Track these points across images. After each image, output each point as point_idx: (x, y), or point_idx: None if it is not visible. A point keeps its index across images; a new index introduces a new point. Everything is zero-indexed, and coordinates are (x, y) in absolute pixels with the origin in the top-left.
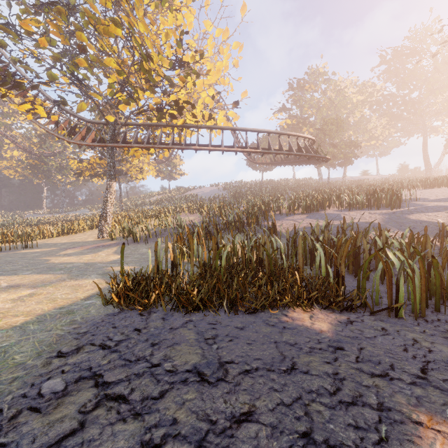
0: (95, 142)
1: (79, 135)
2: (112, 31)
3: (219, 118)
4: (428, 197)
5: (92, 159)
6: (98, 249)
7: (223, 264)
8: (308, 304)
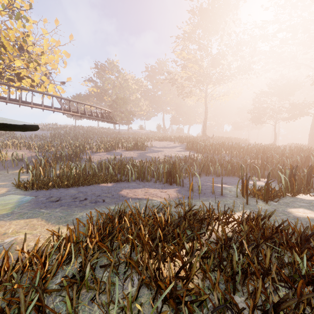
0: None
1: None
2: None
3: (50, 88)
4: (157, 146)
5: None
6: None
7: (73, 174)
8: (106, 182)
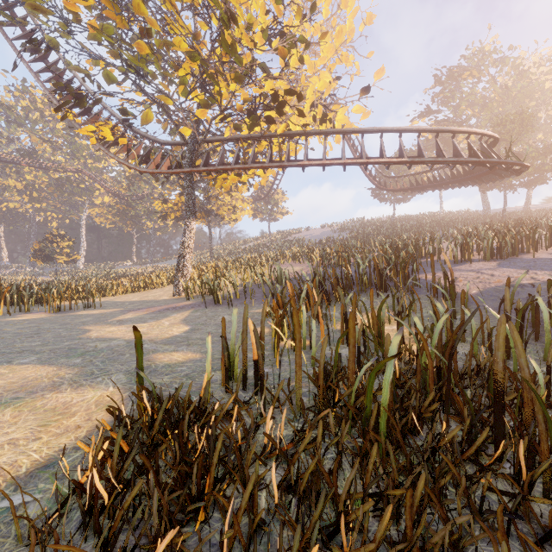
0: (171, 169)
1: (153, 162)
2: None
3: (338, 118)
4: None
5: (177, 198)
6: (165, 313)
7: (385, 394)
8: None
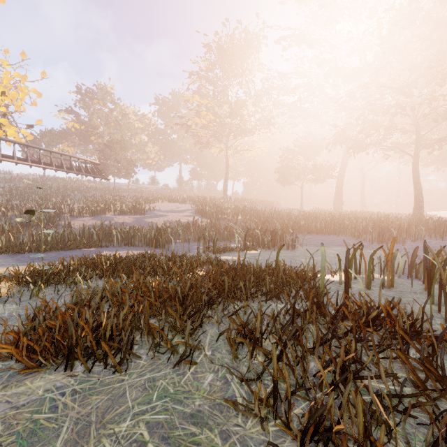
0: None
1: None
2: None
3: (10, 132)
4: (163, 209)
5: None
6: None
7: (50, 240)
8: (88, 247)
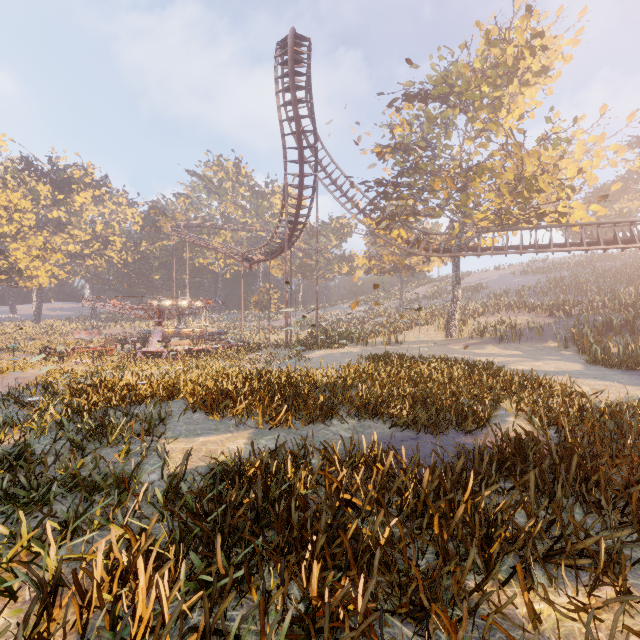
0: (440, 252)
1: (422, 246)
2: (504, 177)
3: (577, 213)
4: None
5: (386, 257)
6: (477, 346)
7: None
8: None
